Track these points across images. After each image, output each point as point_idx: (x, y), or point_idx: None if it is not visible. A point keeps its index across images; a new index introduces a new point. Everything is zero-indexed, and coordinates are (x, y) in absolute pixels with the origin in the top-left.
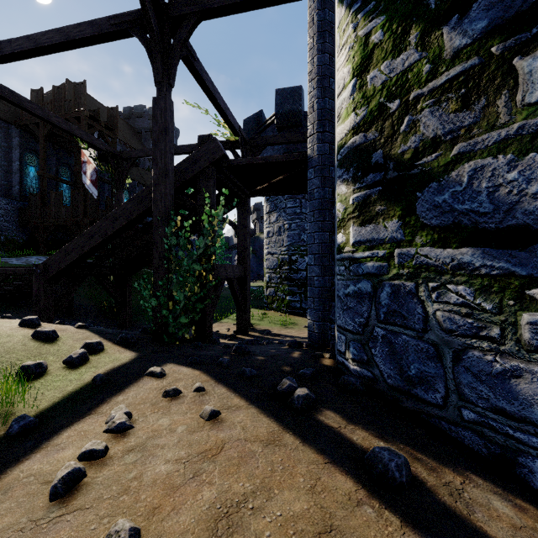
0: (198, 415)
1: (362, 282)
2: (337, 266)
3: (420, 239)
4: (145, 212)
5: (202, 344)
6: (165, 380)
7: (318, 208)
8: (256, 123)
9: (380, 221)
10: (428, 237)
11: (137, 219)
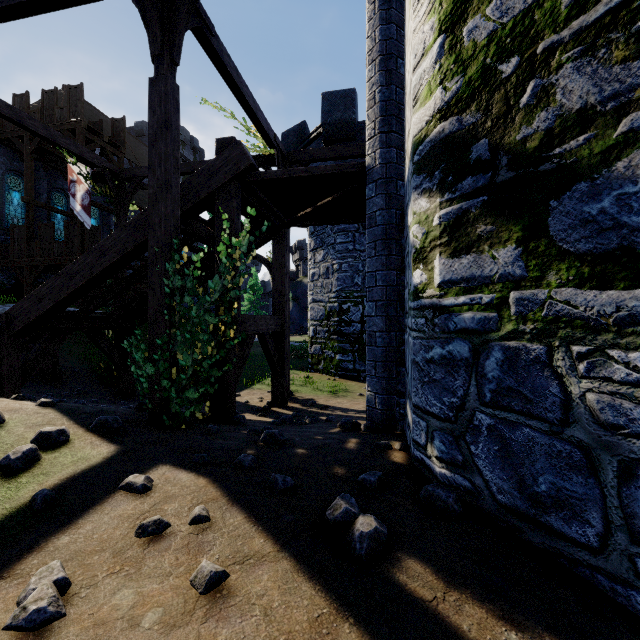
0: (189, 580)
1: (455, 343)
2: (413, 318)
3: (556, 276)
4: (144, 243)
5: (218, 428)
6: (148, 498)
7: (381, 238)
8: (298, 138)
9: (484, 249)
10: (570, 272)
11: (134, 254)
